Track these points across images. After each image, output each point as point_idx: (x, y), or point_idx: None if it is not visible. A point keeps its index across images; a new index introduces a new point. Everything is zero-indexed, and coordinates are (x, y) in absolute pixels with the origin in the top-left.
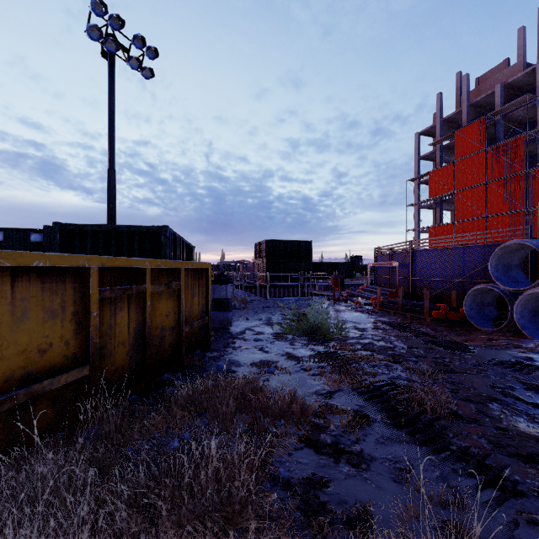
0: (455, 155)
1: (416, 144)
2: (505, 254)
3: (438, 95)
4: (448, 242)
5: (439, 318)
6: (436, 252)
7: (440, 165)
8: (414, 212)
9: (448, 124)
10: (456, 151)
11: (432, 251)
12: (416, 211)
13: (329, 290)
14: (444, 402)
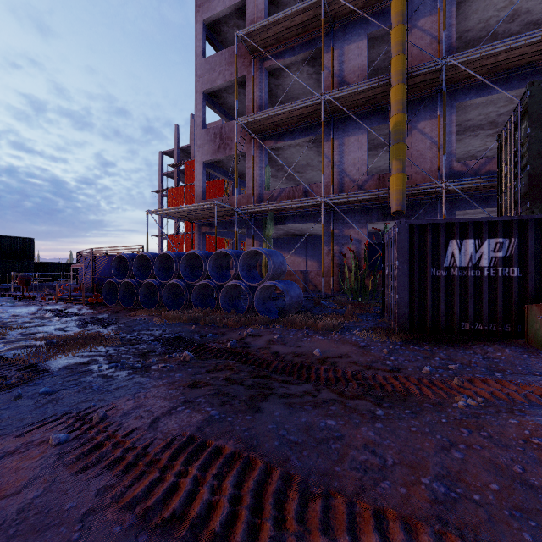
0: (185, 180)
1: (160, 161)
2: (123, 261)
3: (176, 126)
4: (181, 248)
5: (92, 303)
6: (106, 257)
7: (178, 185)
8: (159, 220)
9: (184, 152)
10: (186, 177)
11: (104, 257)
12: (160, 220)
13: (36, 291)
14: (4, 336)
